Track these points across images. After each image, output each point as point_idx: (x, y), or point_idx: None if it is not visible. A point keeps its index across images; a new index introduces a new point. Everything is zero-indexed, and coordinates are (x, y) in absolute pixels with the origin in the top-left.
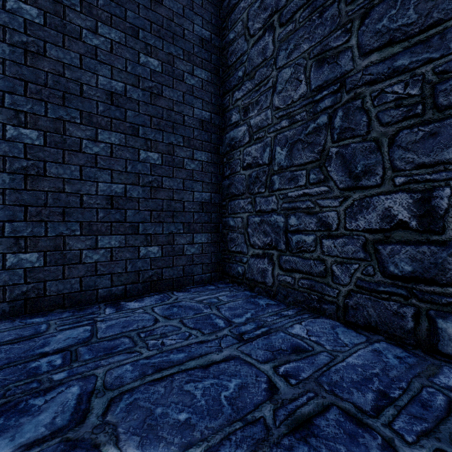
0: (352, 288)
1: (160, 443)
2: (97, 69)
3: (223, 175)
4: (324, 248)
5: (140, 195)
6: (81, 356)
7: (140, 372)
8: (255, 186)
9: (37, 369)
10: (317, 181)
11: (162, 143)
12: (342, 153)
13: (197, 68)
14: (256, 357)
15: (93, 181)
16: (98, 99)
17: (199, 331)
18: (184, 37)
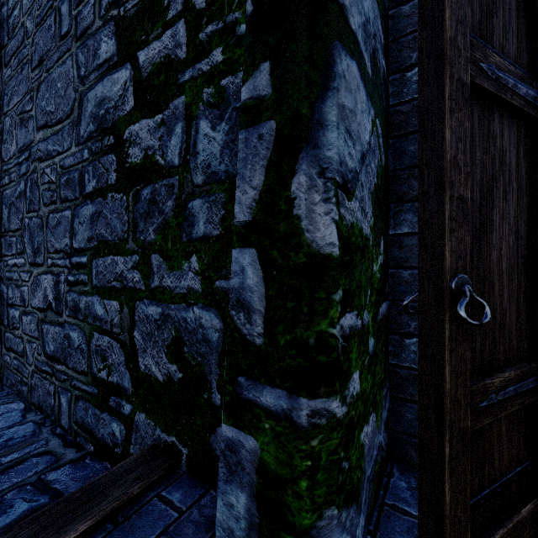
0: (34, 368)
1: None
2: None
3: None
4: (23, 326)
5: None
6: None
7: None
8: None
9: None
10: (20, 252)
11: None
12: (30, 226)
13: None
14: None
15: None
16: None
17: None
18: None
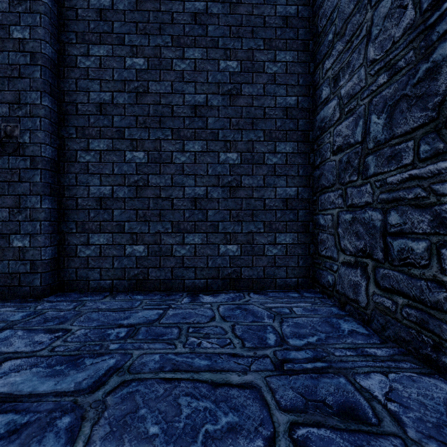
0: None
1: (117, 445)
2: (184, 89)
3: (313, 165)
4: (444, 264)
5: (220, 196)
6: (138, 334)
7: (161, 366)
8: (346, 173)
9: (108, 335)
10: (432, 155)
11: (241, 142)
12: None
13: (280, 52)
14: (280, 398)
15: (181, 187)
16: (185, 115)
17: (241, 342)
18: (265, 25)
